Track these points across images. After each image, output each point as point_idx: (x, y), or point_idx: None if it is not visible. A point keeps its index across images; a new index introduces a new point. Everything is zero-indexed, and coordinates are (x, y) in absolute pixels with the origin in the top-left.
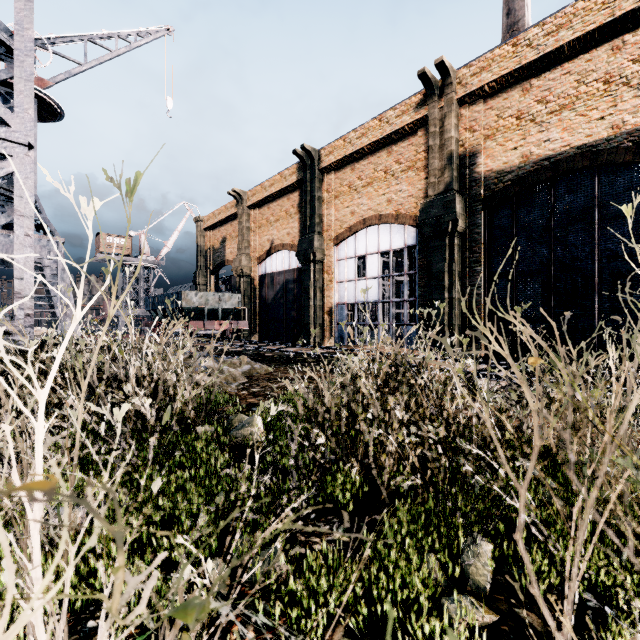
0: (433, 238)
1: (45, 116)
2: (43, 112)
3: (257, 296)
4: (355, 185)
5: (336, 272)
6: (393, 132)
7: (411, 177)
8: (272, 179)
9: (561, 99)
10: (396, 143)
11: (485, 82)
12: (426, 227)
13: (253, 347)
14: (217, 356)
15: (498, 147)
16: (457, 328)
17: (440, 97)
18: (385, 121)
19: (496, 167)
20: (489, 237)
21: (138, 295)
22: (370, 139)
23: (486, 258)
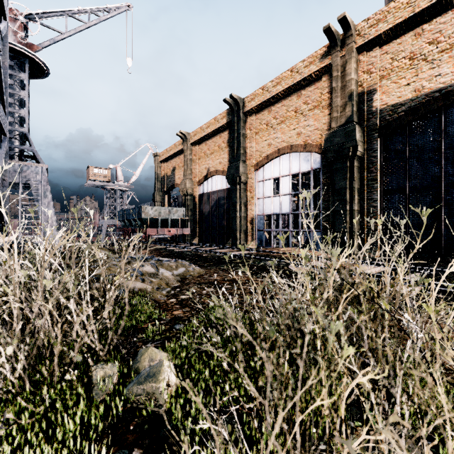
0: (336, 161)
1: (36, 73)
2: (34, 70)
3: (197, 210)
4: (271, 123)
5: (256, 191)
6: (302, 79)
7: (317, 114)
8: (208, 122)
9: (452, 39)
10: (304, 88)
11: (381, 31)
12: (330, 153)
13: (192, 248)
14: (158, 259)
15: (392, 84)
16: (356, 234)
17: (341, 47)
18: (295, 71)
19: (391, 101)
20: (384, 159)
21: (115, 209)
22: (283, 86)
23: (381, 177)
